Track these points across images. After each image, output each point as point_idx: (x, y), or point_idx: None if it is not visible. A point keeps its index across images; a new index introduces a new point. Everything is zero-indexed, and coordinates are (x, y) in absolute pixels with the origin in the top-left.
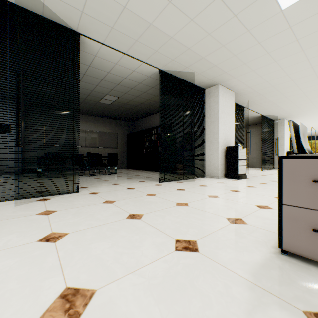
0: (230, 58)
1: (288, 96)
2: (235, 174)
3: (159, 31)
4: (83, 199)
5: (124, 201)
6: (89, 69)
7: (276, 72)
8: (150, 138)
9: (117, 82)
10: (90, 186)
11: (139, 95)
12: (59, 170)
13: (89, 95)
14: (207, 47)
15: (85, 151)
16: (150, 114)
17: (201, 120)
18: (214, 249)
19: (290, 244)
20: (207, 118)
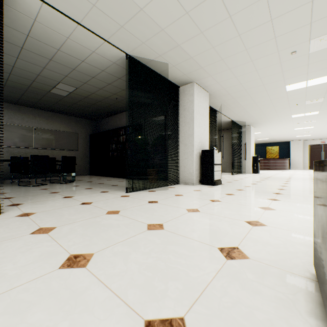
0: (208, 51)
1: (258, 102)
2: (211, 180)
3: None
4: None
5: (69, 227)
6: (29, 41)
7: (250, 74)
8: (117, 140)
9: (72, 65)
10: (27, 201)
11: (103, 87)
12: None
13: (35, 81)
14: (184, 32)
15: (32, 153)
16: (118, 112)
17: (176, 120)
18: None
19: None
20: (182, 118)
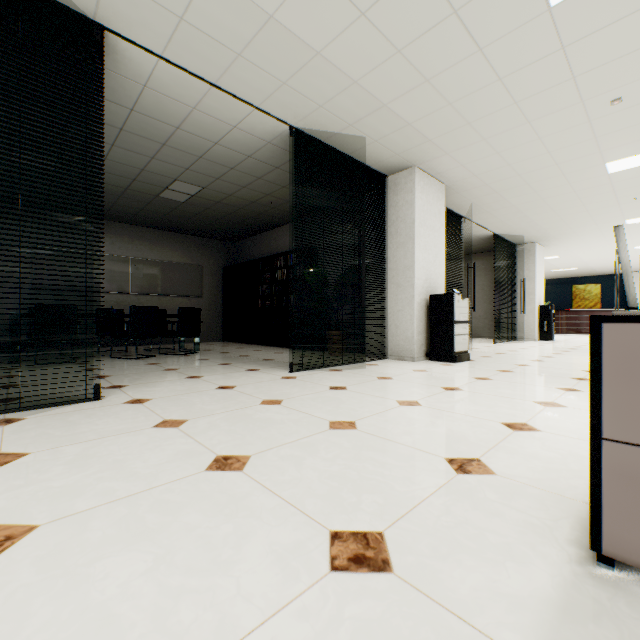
0: (440, 110)
1: (547, 197)
2: (448, 352)
3: (291, 35)
4: (106, 418)
5: (207, 420)
6: (132, 118)
7: (527, 146)
8: (272, 277)
9: (198, 151)
10: (133, 382)
11: (248, 184)
12: (67, 345)
13: (136, 180)
14: (394, 82)
15: (128, 303)
16: (273, 225)
17: (380, 240)
18: (431, 559)
19: (623, 541)
20: (392, 235)
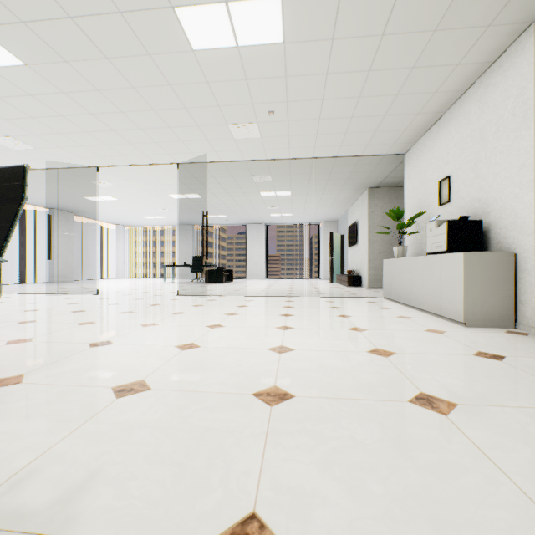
0: None
1: None
2: None
3: None
4: None
5: None
6: None
7: None
8: None
9: None
10: None
11: None
12: None
13: None
14: None
15: None
16: None
17: None
18: None
19: None
20: None
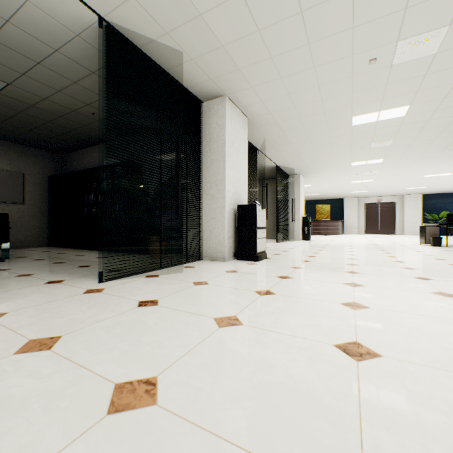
0: (250, 36)
1: (313, 139)
2: (252, 253)
3: None
4: None
5: None
6: None
7: (309, 91)
8: (98, 187)
9: None
10: None
11: (63, 88)
12: None
13: None
14: None
15: None
16: (100, 140)
17: (196, 156)
18: None
19: None
20: (206, 153)
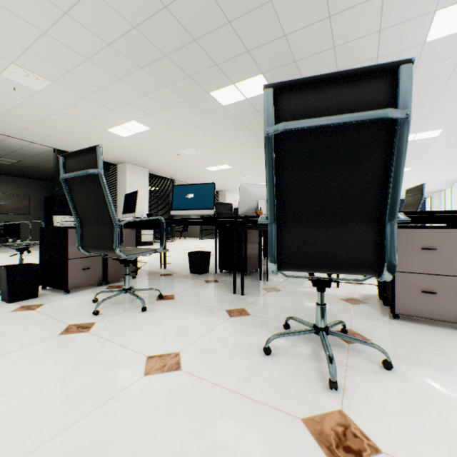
0: (117, 150)
1: (201, 175)
2: (140, 242)
3: (38, 131)
4: None
5: None
6: None
7: (166, 161)
8: None
9: (11, 150)
10: None
11: (46, 161)
12: None
13: None
14: (89, 143)
15: None
16: None
17: (113, 193)
18: None
19: None
20: (119, 191)
